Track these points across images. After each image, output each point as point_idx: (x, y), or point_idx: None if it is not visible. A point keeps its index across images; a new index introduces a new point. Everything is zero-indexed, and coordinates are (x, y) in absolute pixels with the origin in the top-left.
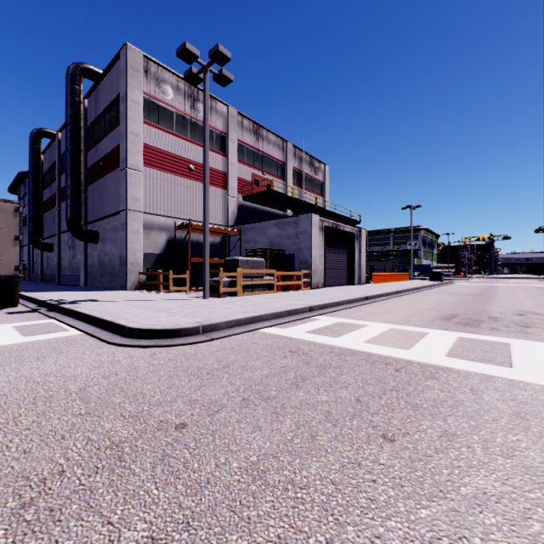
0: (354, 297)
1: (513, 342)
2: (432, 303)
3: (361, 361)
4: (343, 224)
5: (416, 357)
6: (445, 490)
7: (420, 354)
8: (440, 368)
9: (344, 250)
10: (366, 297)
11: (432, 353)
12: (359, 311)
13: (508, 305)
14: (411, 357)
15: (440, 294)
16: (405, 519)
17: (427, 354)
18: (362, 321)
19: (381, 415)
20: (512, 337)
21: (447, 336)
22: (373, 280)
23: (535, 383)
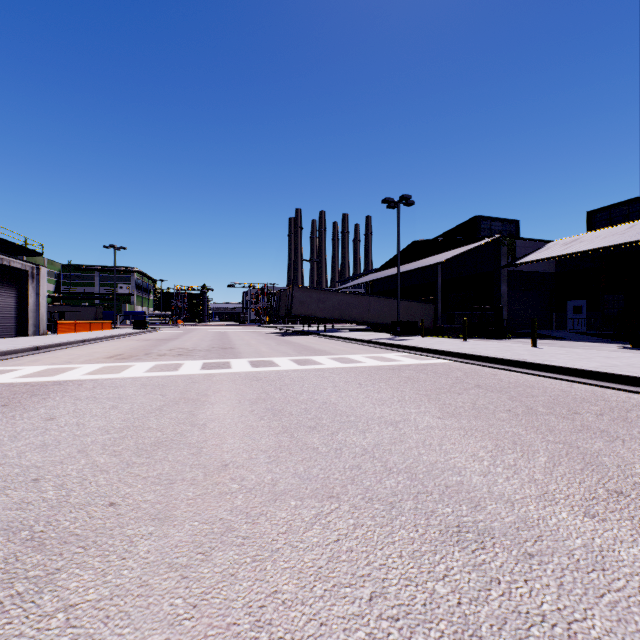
0: (19, 347)
1: (139, 364)
2: (113, 348)
3: (3, 387)
4: (9, 258)
5: (56, 379)
6: (29, 408)
7: (62, 377)
8: (70, 380)
9: (11, 291)
10: (38, 347)
11: (72, 375)
12: (22, 360)
13: (174, 345)
14: (53, 379)
15: (132, 341)
16: (1, 416)
17: (68, 376)
18: (20, 367)
19: (6, 401)
20: (143, 361)
21: (97, 366)
22: (60, 330)
23: (122, 377)
